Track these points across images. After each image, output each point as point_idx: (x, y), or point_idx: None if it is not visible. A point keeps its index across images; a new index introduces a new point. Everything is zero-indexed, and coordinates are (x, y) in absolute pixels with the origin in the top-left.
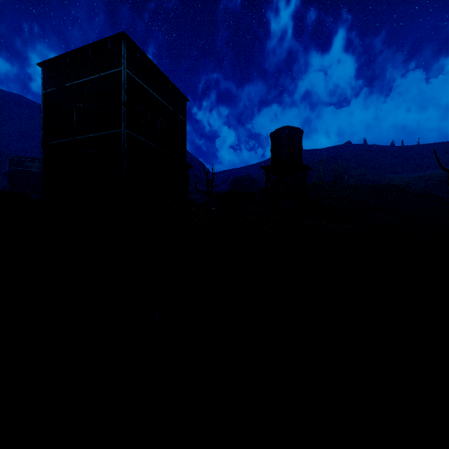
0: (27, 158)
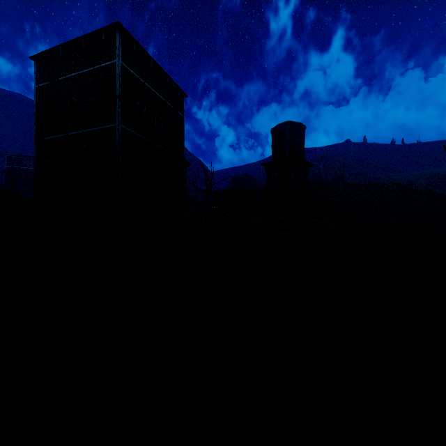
0: (24, 157)
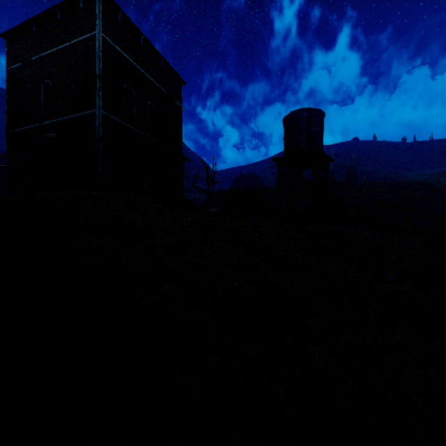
0: None
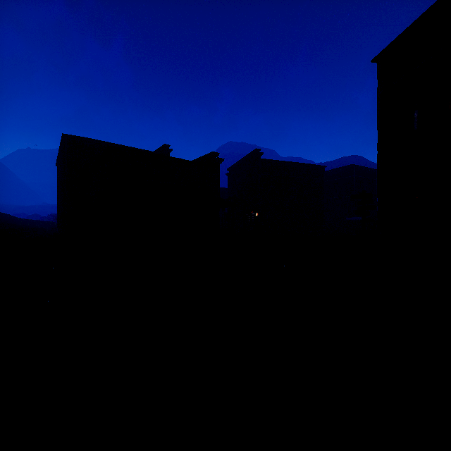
0: None
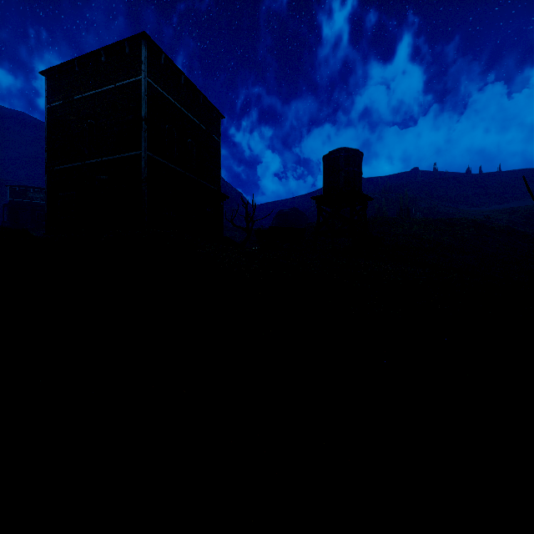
0: (30, 188)
